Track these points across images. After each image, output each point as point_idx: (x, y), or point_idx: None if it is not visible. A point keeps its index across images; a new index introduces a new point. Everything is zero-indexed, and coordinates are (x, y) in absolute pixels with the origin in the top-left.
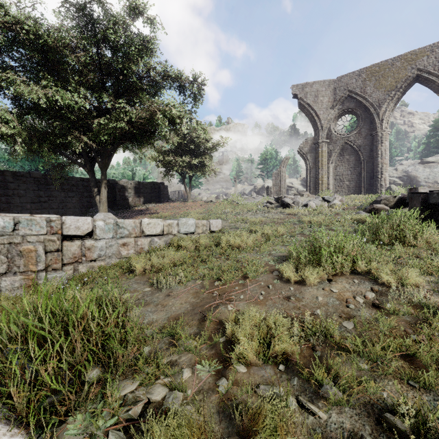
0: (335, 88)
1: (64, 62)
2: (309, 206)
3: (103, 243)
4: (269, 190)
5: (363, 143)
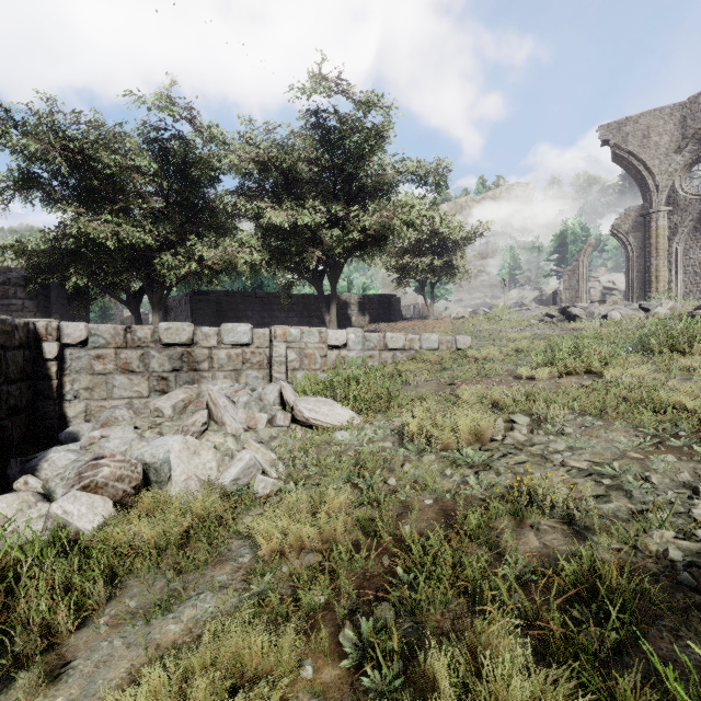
0: (683, 116)
1: (299, 175)
2: (610, 317)
3: (354, 354)
4: (557, 297)
5: None
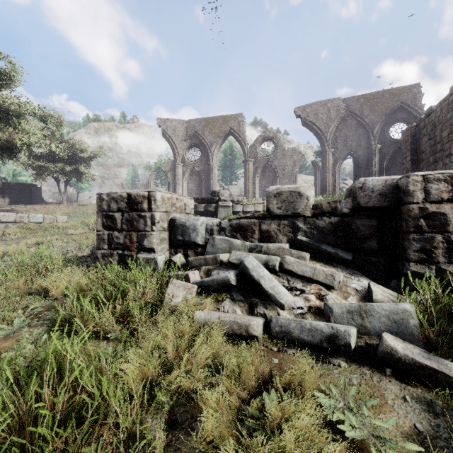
0: (187, 127)
1: None
2: None
3: None
4: None
5: (203, 168)
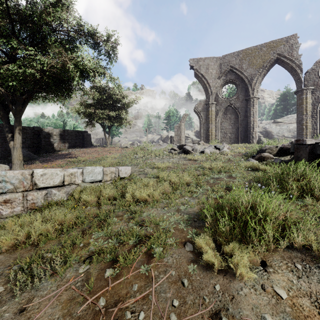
0: (220, 63)
1: None
2: (205, 152)
3: None
4: (172, 139)
5: (240, 105)
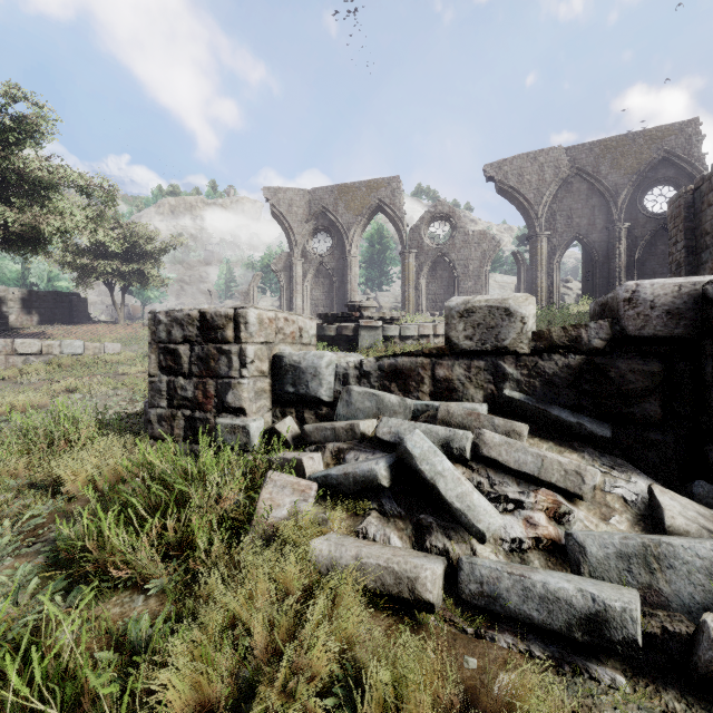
0: (310, 200)
1: None
2: None
3: None
4: None
5: (336, 266)
